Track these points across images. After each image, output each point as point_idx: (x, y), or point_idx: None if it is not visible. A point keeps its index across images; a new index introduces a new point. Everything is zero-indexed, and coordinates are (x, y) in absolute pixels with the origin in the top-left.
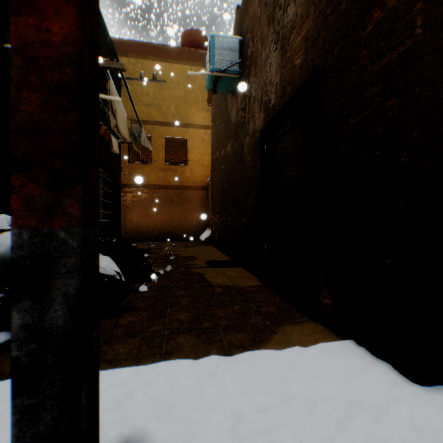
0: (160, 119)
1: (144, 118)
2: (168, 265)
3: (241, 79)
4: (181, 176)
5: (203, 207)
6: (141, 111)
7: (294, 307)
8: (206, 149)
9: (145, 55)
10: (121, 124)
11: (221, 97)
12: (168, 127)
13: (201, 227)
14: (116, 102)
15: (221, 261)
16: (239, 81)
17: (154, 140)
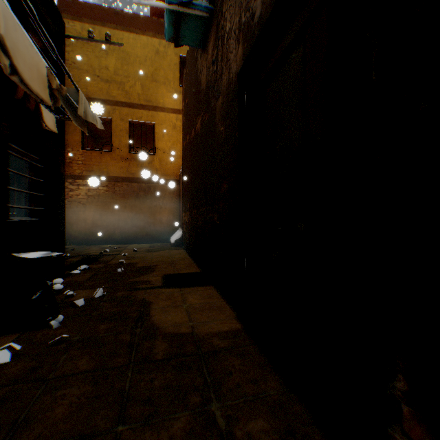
0: (122, 99)
1: (102, 96)
2: (98, 288)
3: (212, 20)
4: (148, 167)
5: (175, 203)
6: (99, 89)
7: (309, 413)
8: (178, 136)
9: (103, 22)
10: (31, 75)
11: (191, 65)
12: (132, 108)
13: (172, 227)
14: (16, 34)
15: (186, 274)
16: (209, 26)
17: (115, 124)
